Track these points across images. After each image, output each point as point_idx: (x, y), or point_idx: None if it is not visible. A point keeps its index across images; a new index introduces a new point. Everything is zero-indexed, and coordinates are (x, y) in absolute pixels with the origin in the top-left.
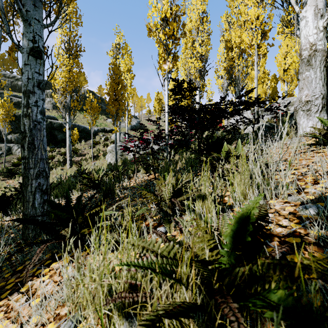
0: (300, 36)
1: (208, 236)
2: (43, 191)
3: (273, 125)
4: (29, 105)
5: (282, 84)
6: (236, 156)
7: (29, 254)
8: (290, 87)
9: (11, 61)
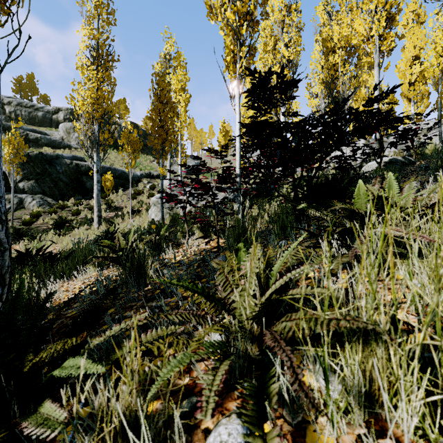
0: None
1: None
2: None
3: (410, 160)
4: None
5: (407, 105)
6: (397, 206)
7: None
8: (418, 110)
9: (30, 86)
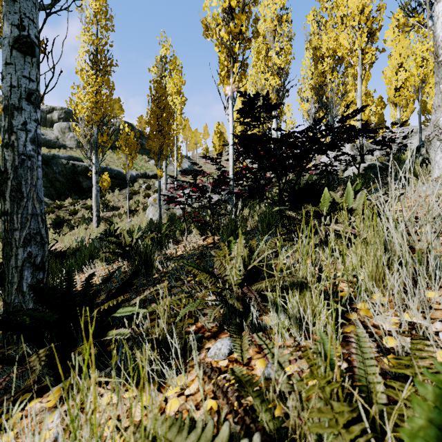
0: (435, 26)
1: (344, 409)
2: (37, 266)
3: (387, 165)
4: (13, 129)
5: (393, 109)
6: (347, 209)
7: (2, 376)
8: (404, 114)
9: None
